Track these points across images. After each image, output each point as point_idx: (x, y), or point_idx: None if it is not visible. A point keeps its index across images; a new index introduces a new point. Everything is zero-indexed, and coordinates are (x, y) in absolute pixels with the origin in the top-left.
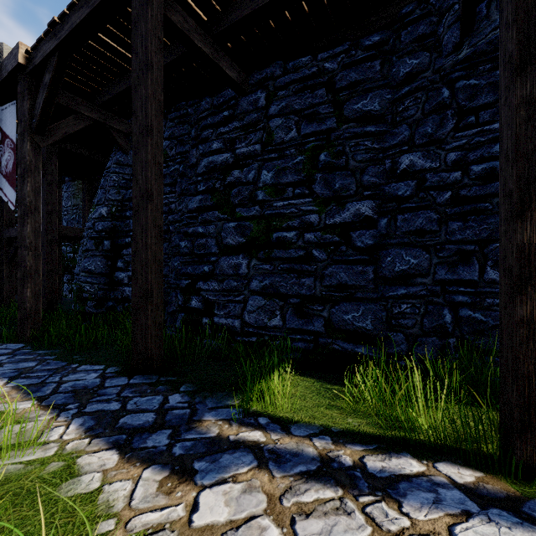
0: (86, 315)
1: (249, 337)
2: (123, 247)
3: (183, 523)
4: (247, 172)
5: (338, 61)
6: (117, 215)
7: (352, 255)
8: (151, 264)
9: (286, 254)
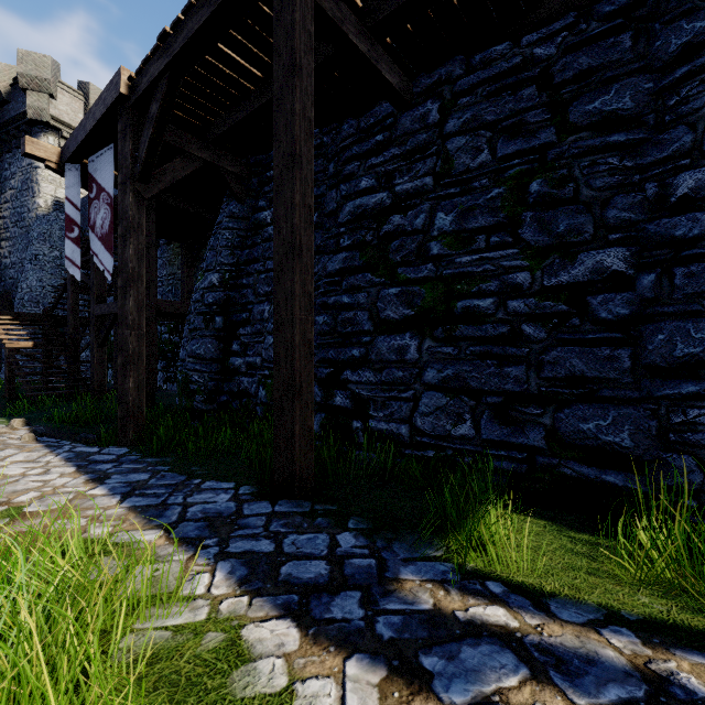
0: (194, 412)
1: (424, 451)
2: (239, 325)
3: None
4: (413, 216)
5: (557, 43)
6: (231, 284)
7: (591, 331)
8: (299, 346)
9: (478, 331)
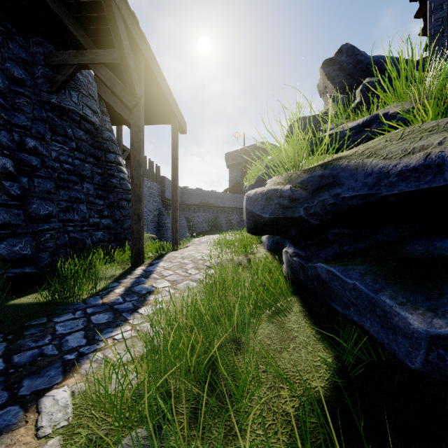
0: None
1: None
2: None
3: (171, 286)
4: None
5: None
6: None
7: (8, 200)
8: None
9: None
